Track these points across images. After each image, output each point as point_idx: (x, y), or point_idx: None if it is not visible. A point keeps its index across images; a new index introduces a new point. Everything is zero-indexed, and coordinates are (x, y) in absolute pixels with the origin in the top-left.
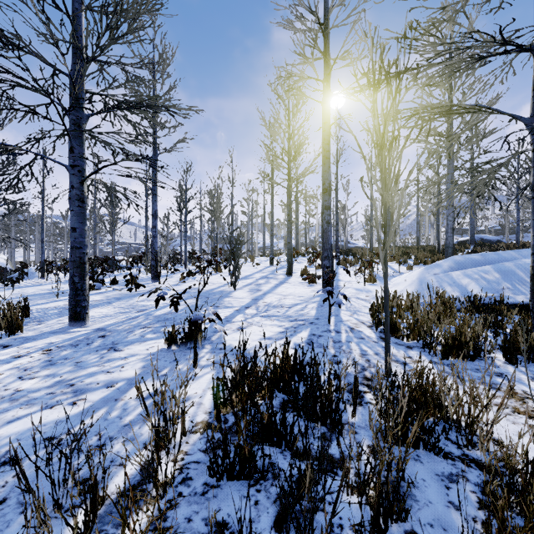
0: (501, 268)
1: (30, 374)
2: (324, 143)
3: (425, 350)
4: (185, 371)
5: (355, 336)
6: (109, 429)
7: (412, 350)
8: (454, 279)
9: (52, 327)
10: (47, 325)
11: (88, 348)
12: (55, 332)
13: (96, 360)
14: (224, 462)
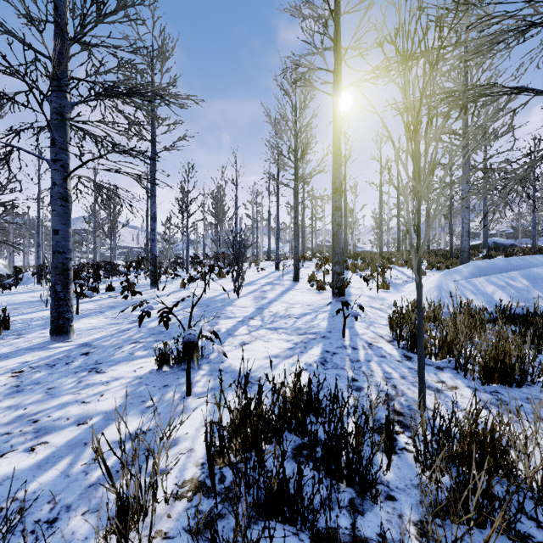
0: (530, 274)
1: None
2: (335, 139)
3: (459, 372)
4: (176, 401)
5: (375, 354)
6: (68, 491)
7: (444, 372)
8: (477, 287)
9: (31, 342)
10: (26, 340)
11: (65, 369)
12: (33, 348)
13: (72, 385)
14: None
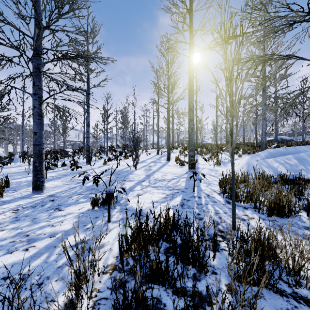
0: (298, 157)
1: (2, 227)
2: (190, 81)
3: (256, 210)
4: (102, 225)
5: (211, 200)
6: (47, 270)
7: (247, 210)
8: (269, 164)
9: (21, 194)
10: (19, 193)
11: (42, 208)
12: (23, 197)
13: (46, 217)
14: (124, 302)
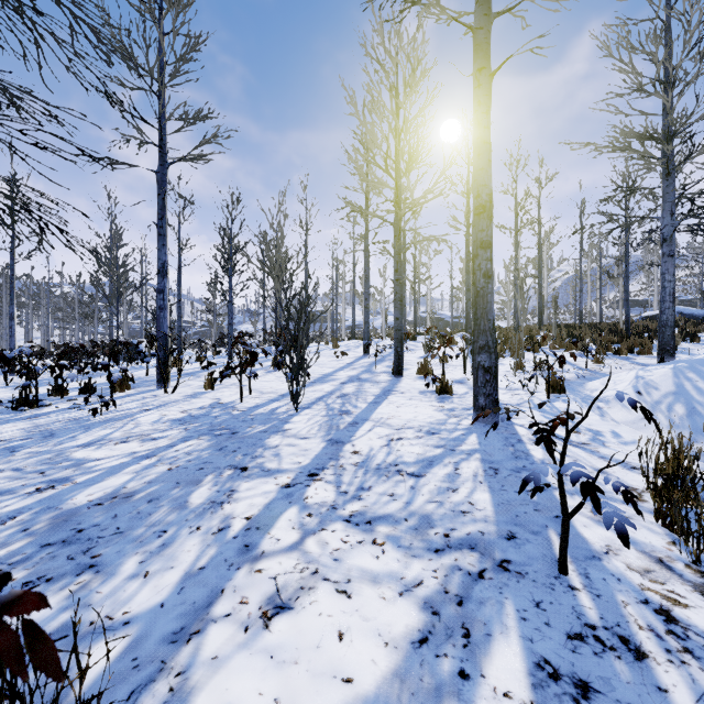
0: None
1: None
2: (479, 112)
3: None
4: None
5: None
6: None
7: None
8: None
9: None
10: None
11: None
12: None
13: None
14: None
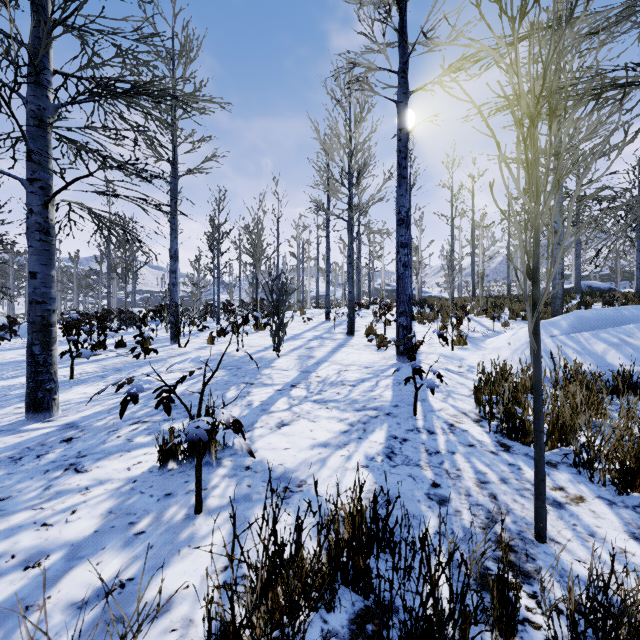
0: None
1: None
2: (400, 157)
3: (581, 472)
4: (179, 523)
5: (460, 441)
6: None
7: (559, 472)
8: (582, 344)
9: None
10: None
11: (34, 465)
12: None
13: (35, 493)
14: None
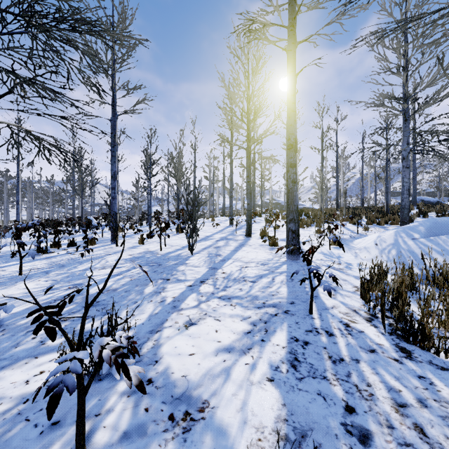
0: None
1: None
2: (290, 95)
3: None
4: None
5: (360, 345)
6: None
7: None
8: (442, 246)
9: None
10: None
11: None
12: None
13: None
14: None
